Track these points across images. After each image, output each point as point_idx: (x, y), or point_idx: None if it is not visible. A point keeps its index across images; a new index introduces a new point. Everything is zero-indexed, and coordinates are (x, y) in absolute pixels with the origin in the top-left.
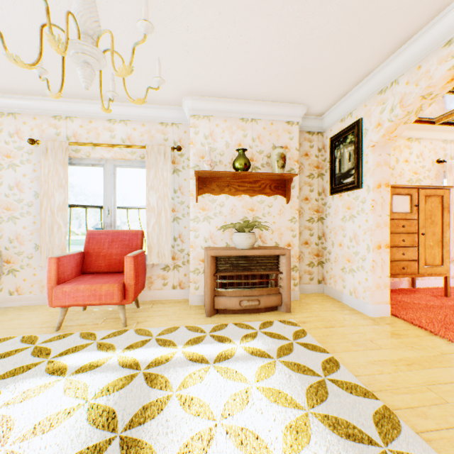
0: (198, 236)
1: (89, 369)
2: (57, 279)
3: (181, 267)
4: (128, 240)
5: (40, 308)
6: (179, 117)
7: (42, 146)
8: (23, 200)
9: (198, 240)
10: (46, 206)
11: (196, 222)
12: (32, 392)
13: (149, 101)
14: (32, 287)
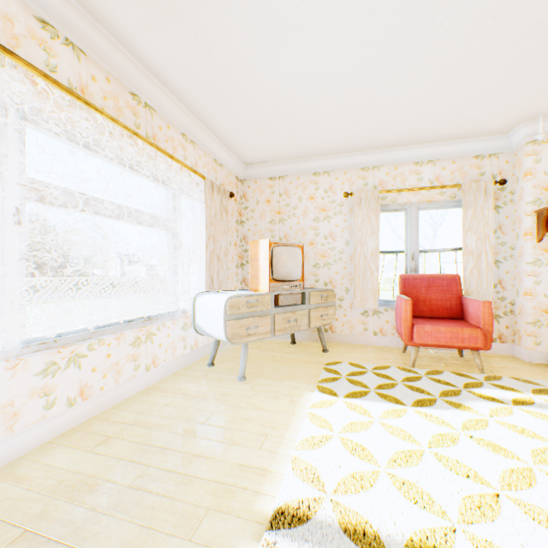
0: (539, 282)
1: (524, 404)
2: (411, 319)
3: (500, 318)
4: (445, 286)
5: (355, 346)
6: (499, 146)
7: (355, 198)
8: (335, 248)
9: (538, 287)
10: (359, 252)
11: (536, 265)
12: (498, 412)
13: (467, 135)
14: (343, 327)
